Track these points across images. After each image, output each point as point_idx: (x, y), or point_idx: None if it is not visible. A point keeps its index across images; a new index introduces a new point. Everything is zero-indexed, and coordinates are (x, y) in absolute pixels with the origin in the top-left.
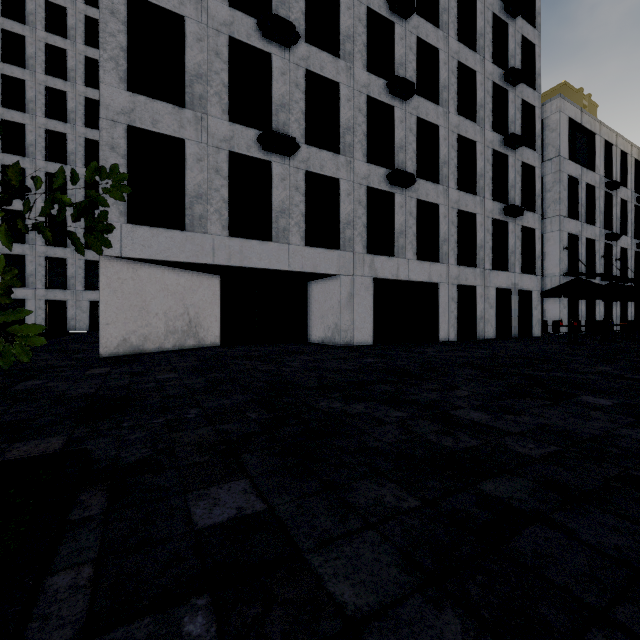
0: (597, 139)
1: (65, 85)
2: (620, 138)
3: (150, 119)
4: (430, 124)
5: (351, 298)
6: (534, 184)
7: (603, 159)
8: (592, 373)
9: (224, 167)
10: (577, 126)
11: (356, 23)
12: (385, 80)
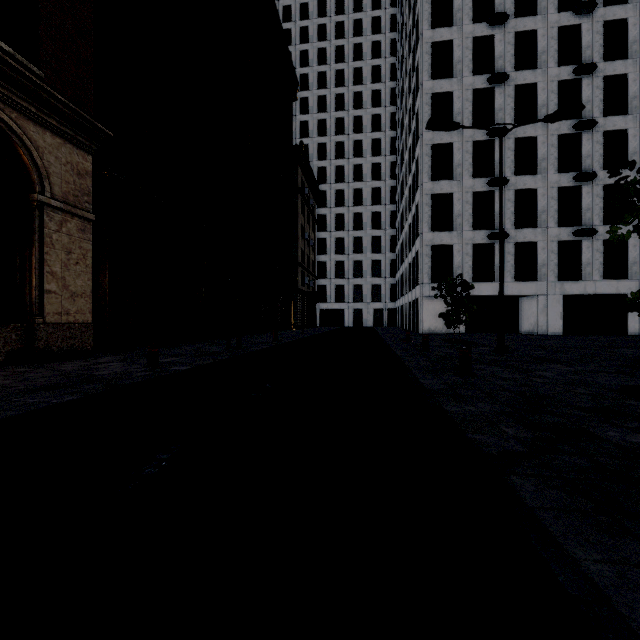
0: None
1: (362, 185)
2: None
3: (439, 240)
4: (618, 184)
5: (545, 308)
6: None
7: None
8: None
9: (470, 252)
10: None
11: (549, 149)
12: (573, 172)
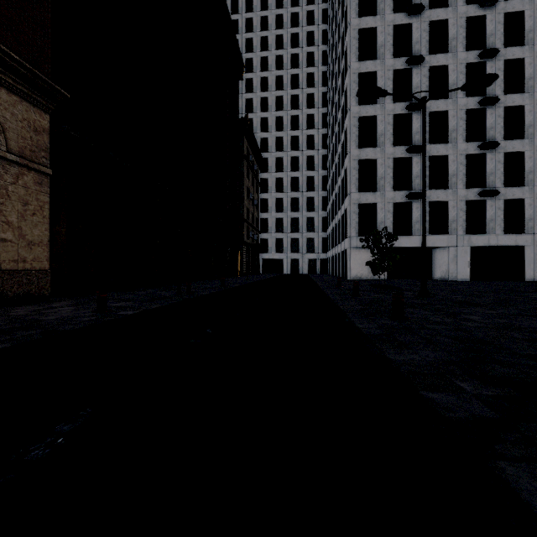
0: None
1: (298, 153)
2: None
3: (365, 199)
4: (517, 152)
5: (455, 257)
6: None
7: None
8: None
9: (391, 209)
10: None
11: (458, 121)
12: (479, 141)
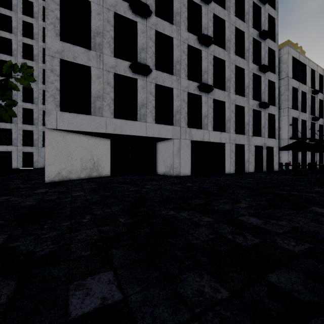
0: (307, 68)
1: (32, 42)
2: (319, 67)
3: (72, 56)
4: (220, 59)
5: (179, 151)
6: (274, 91)
7: (310, 78)
8: (313, 192)
9: (112, 81)
10: (297, 61)
11: (182, 6)
12: (197, 36)
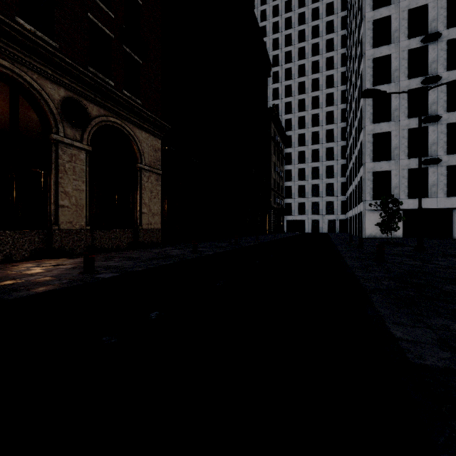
0: None
1: (318, 128)
2: None
3: (379, 168)
4: None
5: None
6: None
7: None
8: None
9: (406, 175)
10: None
11: None
12: None
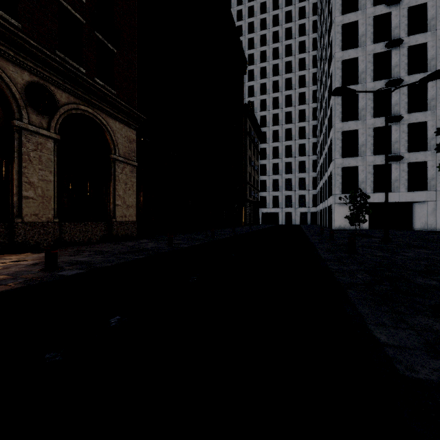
0: None
1: (291, 125)
2: None
3: (347, 163)
4: None
5: (434, 210)
6: None
7: None
8: None
9: (371, 171)
10: None
11: (437, 91)
12: None
